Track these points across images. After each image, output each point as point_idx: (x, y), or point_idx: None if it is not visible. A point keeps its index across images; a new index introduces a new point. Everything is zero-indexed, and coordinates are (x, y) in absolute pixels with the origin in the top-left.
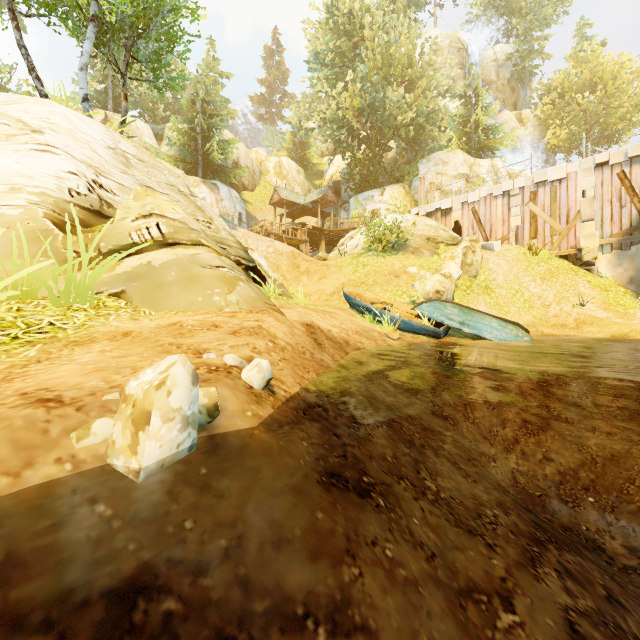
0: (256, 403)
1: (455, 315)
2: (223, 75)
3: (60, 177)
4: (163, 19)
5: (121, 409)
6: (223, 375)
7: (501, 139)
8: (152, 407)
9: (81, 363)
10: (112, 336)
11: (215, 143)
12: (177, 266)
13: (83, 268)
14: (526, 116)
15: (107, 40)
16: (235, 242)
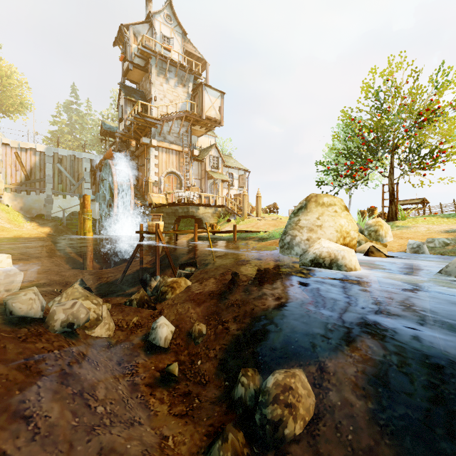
0: None
1: None
2: None
3: None
4: None
5: None
6: None
7: None
8: None
9: None
10: None
11: None
12: None
13: None
14: None
15: None
16: None
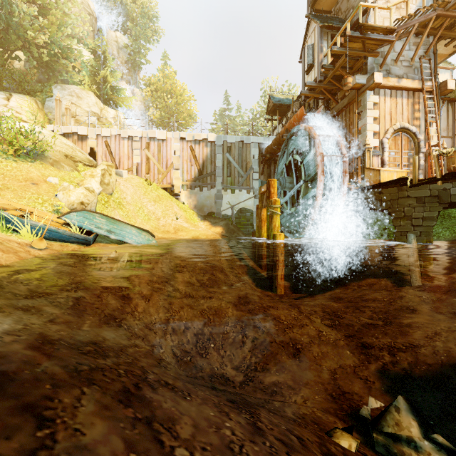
0: None
1: (104, 224)
2: None
3: None
4: None
5: None
6: None
7: (123, 99)
8: None
9: None
10: None
11: None
12: None
13: None
14: (137, 93)
15: None
16: None
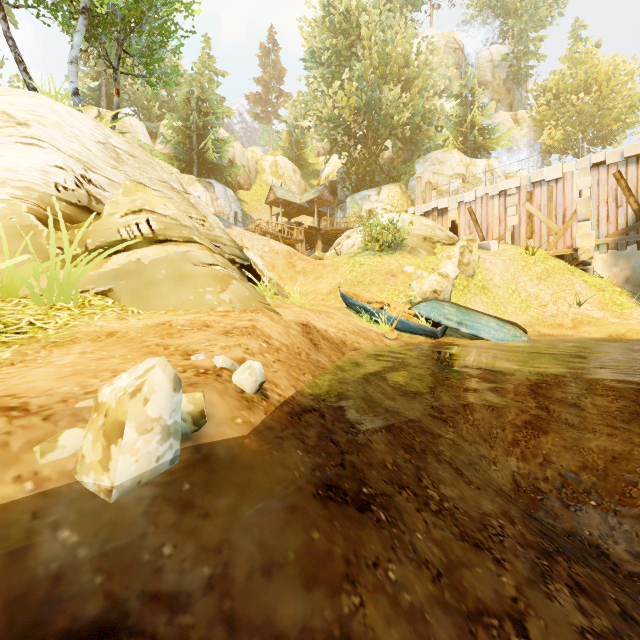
0: (247, 409)
1: (453, 315)
2: (219, 73)
3: (46, 171)
4: (156, 13)
5: (92, 419)
6: (212, 378)
7: (497, 139)
8: (126, 417)
9: (58, 366)
10: (95, 336)
11: (210, 141)
12: (168, 264)
13: (67, 265)
14: (522, 117)
15: (98, 33)
16: (229, 240)
